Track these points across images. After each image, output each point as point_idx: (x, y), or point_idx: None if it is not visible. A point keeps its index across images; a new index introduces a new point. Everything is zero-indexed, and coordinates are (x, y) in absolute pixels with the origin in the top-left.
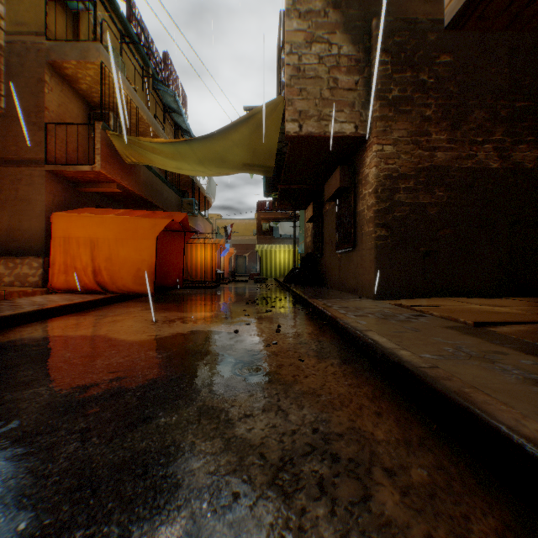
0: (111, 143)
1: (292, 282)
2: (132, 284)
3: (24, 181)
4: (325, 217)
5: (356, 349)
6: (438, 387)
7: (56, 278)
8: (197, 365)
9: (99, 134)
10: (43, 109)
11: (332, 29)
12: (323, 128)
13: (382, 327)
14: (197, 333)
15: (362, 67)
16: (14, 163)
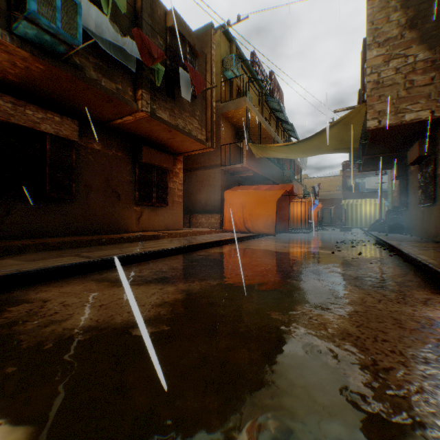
0: (249, 149)
1: (376, 231)
2: (263, 228)
3: (211, 176)
4: (409, 176)
5: (408, 263)
6: (432, 267)
7: (226, 225)
8: (317, 260)
9: (245, 146)
10: (219, 139)
11: (407, 45)
12: (398, 118)
13: (430, 254)
14: (310, 252)
15: (437, 64)
16: (207, 168)
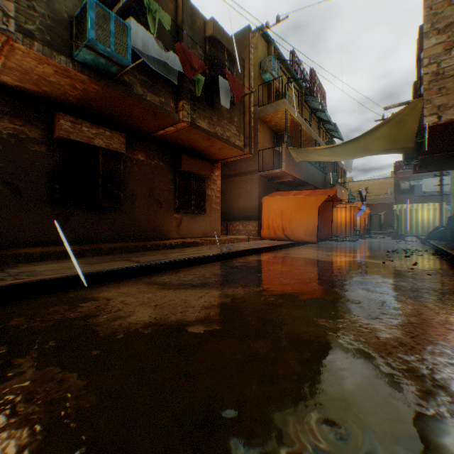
0: (289, 153)
1: (435, 239)
2: (303, 236)
3: (248, 182)
4: None
5: None
6: None
7: (264, 232)
8: (365, 270)
9: (284, 150)
10: (256, 144)
11: None
12: None
13: None
14: (357, 261)
15: None
16: (244, 174)
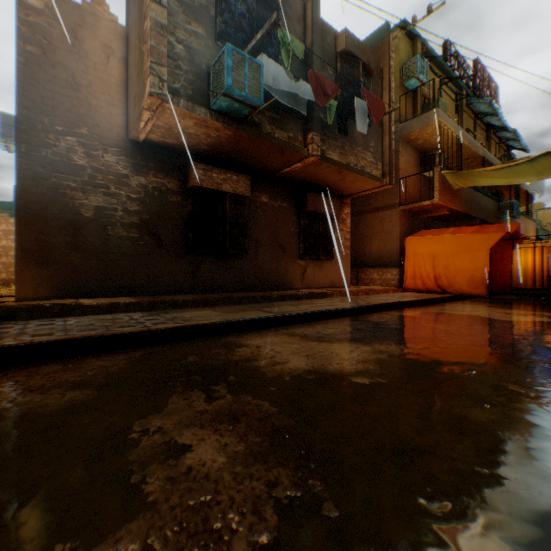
0: (443, 178)
1: None
2: (465, 287)
3: (386, 219)
4: None
5: None
6: None
7: (407, 282)
8: None
9: (436, 176)
10: (397, 170)
11: None
12: None
13: None
14: None
15: None
16: (380, 209)
